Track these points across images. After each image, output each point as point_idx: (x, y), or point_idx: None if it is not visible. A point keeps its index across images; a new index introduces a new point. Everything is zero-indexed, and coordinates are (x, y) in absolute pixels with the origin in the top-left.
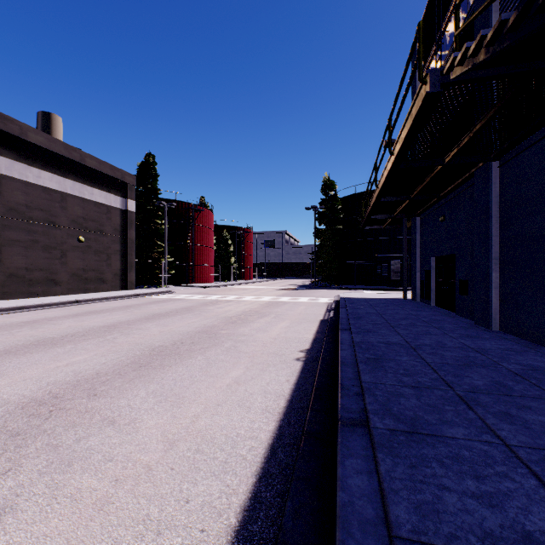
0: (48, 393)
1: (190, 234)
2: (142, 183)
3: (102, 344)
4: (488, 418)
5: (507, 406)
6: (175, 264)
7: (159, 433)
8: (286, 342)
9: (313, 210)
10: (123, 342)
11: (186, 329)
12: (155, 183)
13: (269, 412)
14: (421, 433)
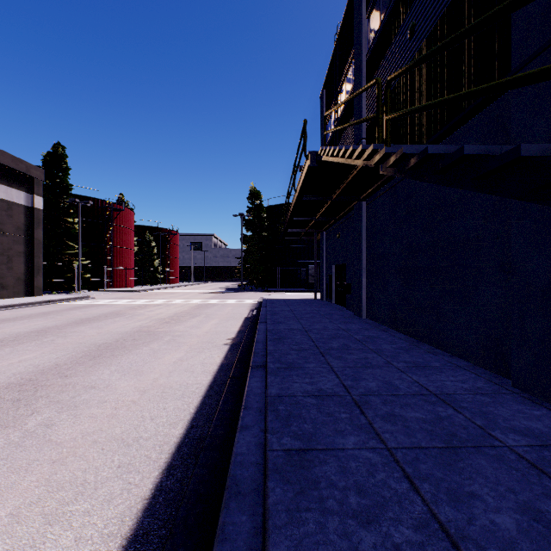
0: (22, 379)
1: (108, 235)
2: (49, 176)
3: (43, 345)
4: (329, 359)
5: (342, 354)
6: (91, 267)
7: (133, 388)
8: (216, 334)
9: (241, 217)
10: (64, 343)
11: (123, 330)
12: (66, 177)
13: (207, 372)
14: (293, 367)
